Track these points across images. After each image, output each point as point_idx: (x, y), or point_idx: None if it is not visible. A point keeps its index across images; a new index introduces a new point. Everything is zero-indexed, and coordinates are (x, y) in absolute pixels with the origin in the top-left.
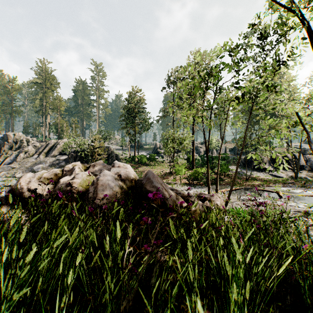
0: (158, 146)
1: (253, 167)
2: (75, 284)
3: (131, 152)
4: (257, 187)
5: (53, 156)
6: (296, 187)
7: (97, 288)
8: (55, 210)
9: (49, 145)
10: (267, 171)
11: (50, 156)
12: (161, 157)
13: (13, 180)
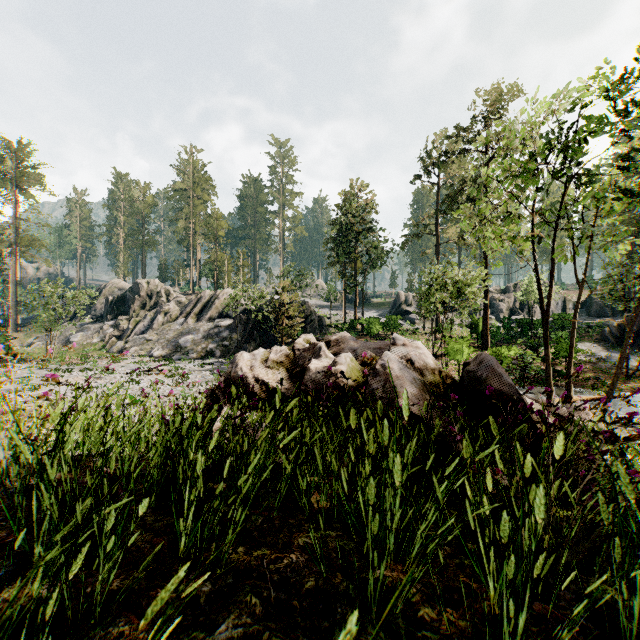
0: (402, 300)
1: None
2: (431, 527)
3: (346, 313)
4: None
5: (209, 320)
6: None
7: (471, 537)
8: (381, 413)
9: (201, 301)
10: None
11: (204, 320)
12: (409, 322)
13: (150, 362)
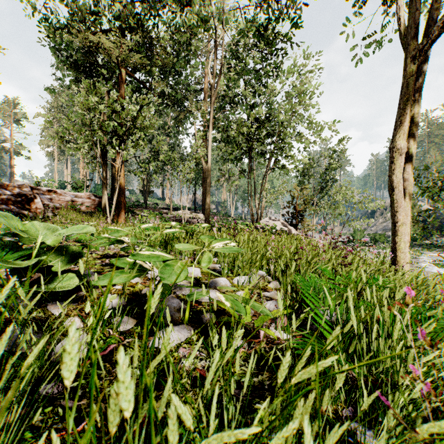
0: None
1: None
2: None
3: None
4: None
5: None
6: None
7: None
8: None
9: None
10: None
11: None
12: None
13: None
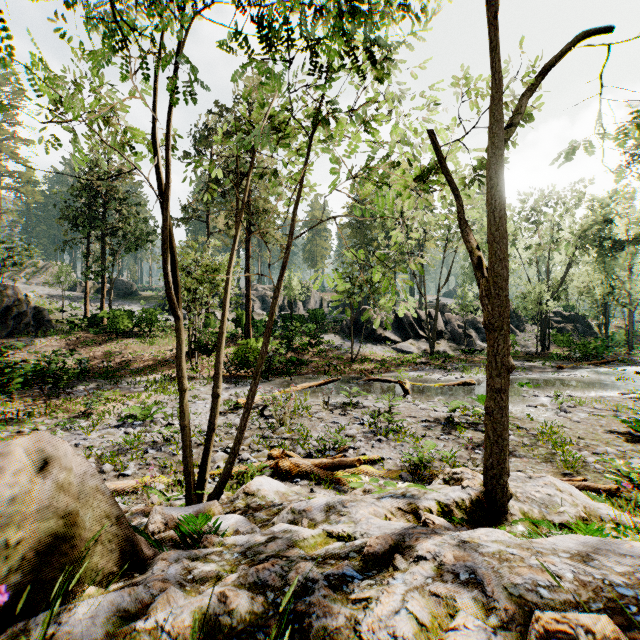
0: None
1: (366, 335)
2: None
3: (96, 306)
4: (369, 373)
5: None
6: (432, 370)
7: None
8: None
9: None
10: (389, 343)
11: None
12: None
13: None
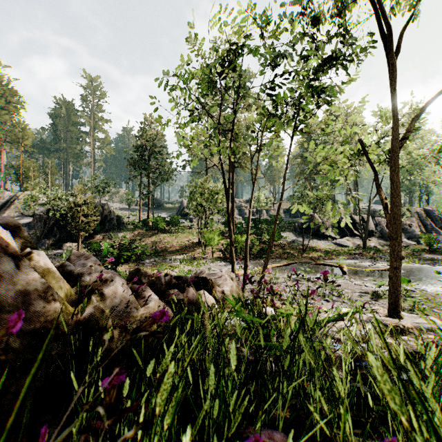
0: (185, 205)
1: (312, 233)
2: None
3: (144, 214)
4: (316, 260)
5: None
6: (364, 259)
7: None
8: None
9: None
10: (330, 239)
11: None
12: (189, 221)
13: None
